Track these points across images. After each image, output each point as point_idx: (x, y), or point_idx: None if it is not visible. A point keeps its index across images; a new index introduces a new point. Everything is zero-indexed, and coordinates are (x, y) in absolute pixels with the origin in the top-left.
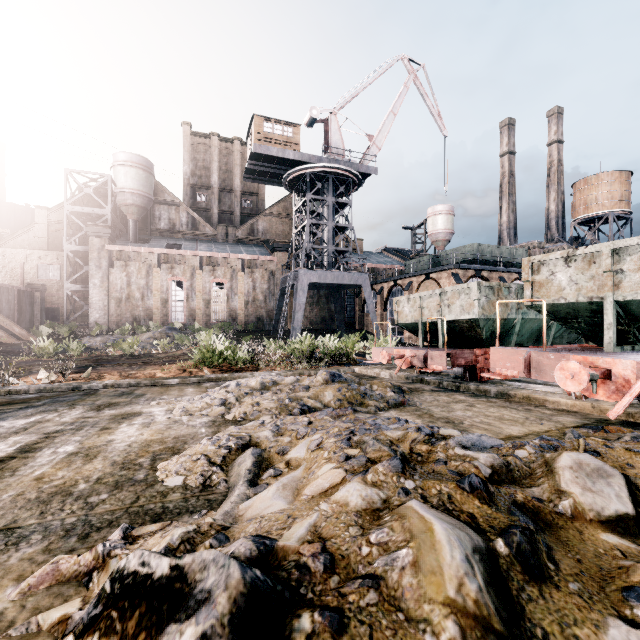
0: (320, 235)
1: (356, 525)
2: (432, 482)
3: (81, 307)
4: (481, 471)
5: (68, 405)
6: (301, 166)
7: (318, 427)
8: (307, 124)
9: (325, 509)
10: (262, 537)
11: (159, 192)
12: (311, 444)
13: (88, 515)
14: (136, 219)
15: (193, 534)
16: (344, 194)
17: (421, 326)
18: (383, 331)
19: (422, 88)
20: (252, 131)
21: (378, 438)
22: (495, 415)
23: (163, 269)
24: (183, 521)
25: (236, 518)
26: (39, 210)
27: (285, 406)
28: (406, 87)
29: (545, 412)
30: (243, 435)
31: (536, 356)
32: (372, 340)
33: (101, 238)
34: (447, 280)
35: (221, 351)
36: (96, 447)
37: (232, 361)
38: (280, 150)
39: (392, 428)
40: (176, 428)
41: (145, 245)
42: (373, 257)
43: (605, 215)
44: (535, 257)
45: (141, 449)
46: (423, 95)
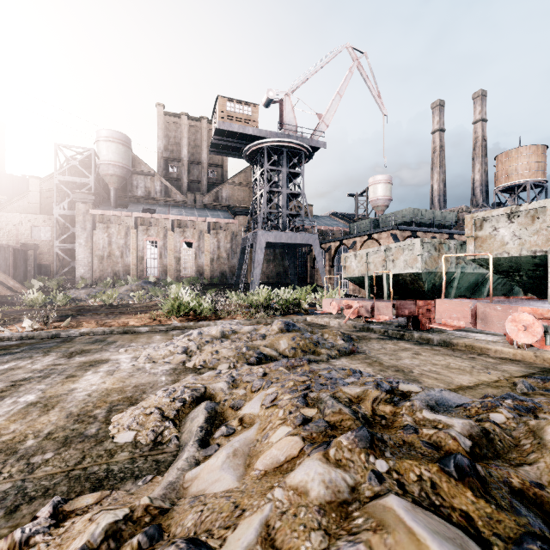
0: (276, 201)
1: (319, 529)
2: (409, 463)
3: (69, 263)
4: (460, 443)
5: (43, 352)
6: (259, 141)
7: (273, 379)
8: (264, 104)
9: (280, 498)
10: (198, 546)
11: (136, 164)
12: (265, 399)
13: (25, 480)
14: (116, 187)
15: (121, 525)
16: (297, 165)
17: (367, 279)
18: (330, 284)
19: (364, 73)
20: (217, 110)
21: (336, 395)
22: (442, 363)
23: (140, 230)
24: (125, 489)
25: (180, 492)
26: (32, 179)
27: (242, 354)
28: (351, 72)
29: (489, 360)
30: (198, 387)
31: (483, 307)
32: (321, 292)
33: (86, 204)
34: (387, 240)
35: (187, 302)
36: (57, 396)
37: (197, 311)
38: (241, 127)
39: (349, 383)
40: (138, 376)
41: (124, 210)
42: (322, 220)
43: (524, 183)
44: (478, 214)
45: (100, 399)
46: (365, 79)
